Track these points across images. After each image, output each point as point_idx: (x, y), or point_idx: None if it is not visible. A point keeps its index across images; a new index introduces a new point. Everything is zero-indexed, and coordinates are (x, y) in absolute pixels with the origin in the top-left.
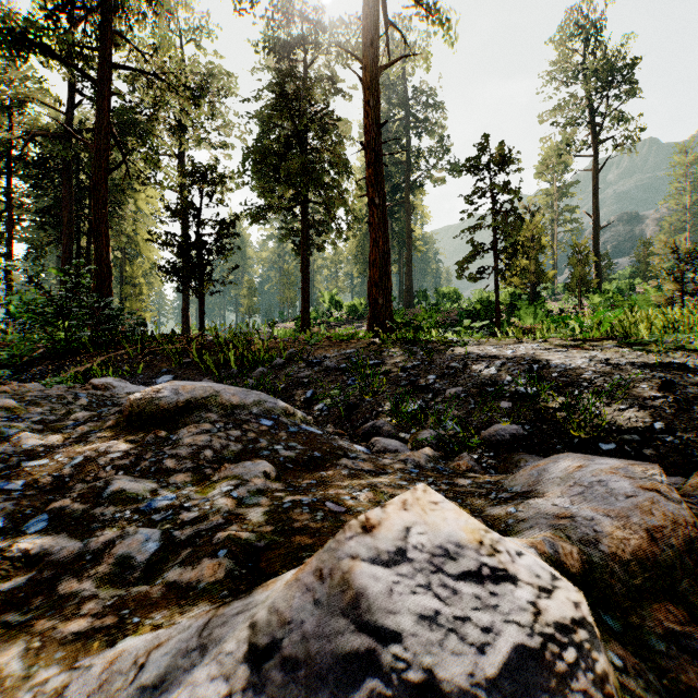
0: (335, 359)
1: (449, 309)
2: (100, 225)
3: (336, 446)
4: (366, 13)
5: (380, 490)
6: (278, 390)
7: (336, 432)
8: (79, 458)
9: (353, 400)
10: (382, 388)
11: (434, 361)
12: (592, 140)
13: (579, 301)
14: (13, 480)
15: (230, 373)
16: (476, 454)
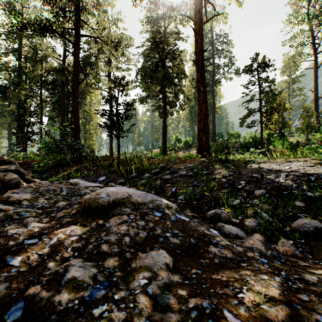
0: (184, 169)
1: (234, 141)
2: (75, 107)
3: (201, 233)
4: None
5: (255, 289)
6: (157, 186)
7: (193, 215)
8: (54, 239)
9: (198, 194)
10: (214, 188)
11: (241, 172)
12: (314, 51)
13: (306, 136)
14: (16, 256)
15: (132, 176)
16: (290, 239)
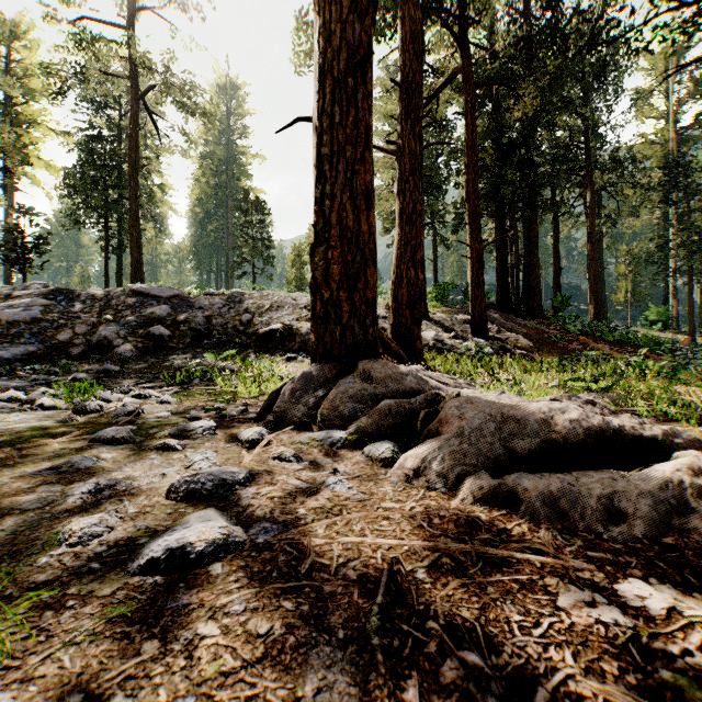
0: None
1: None
2: None
3: None
4: (130, 139)
5: None
6: None
7: None
8: None
9: None
10: None
11: None
12: None
13: None
14: None
15: None
16: None
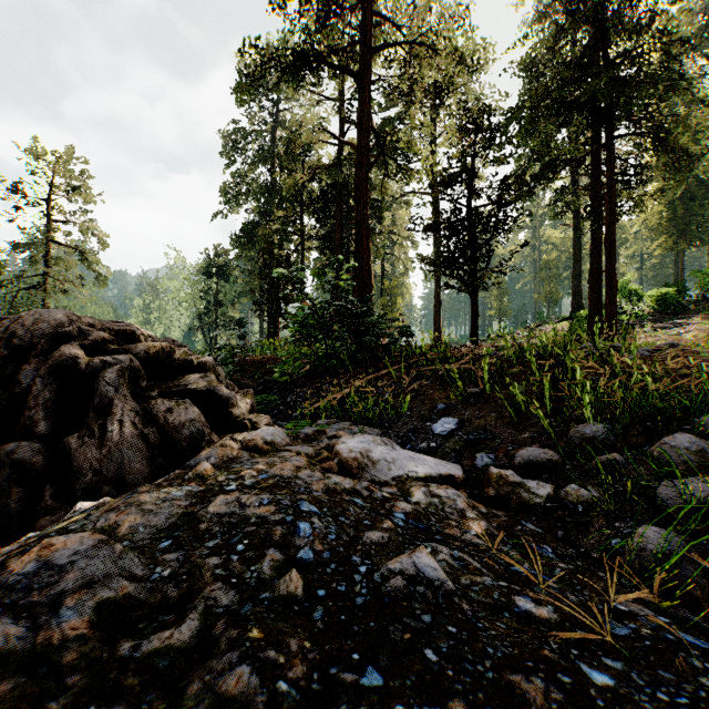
0: None
1: None
2: (362, 228)
3: None
4: None
5: None
6: None
7: None
8: None
9: None
10: None
11: None
12: None
13: None
14: None
15: (586, 436)
16: None
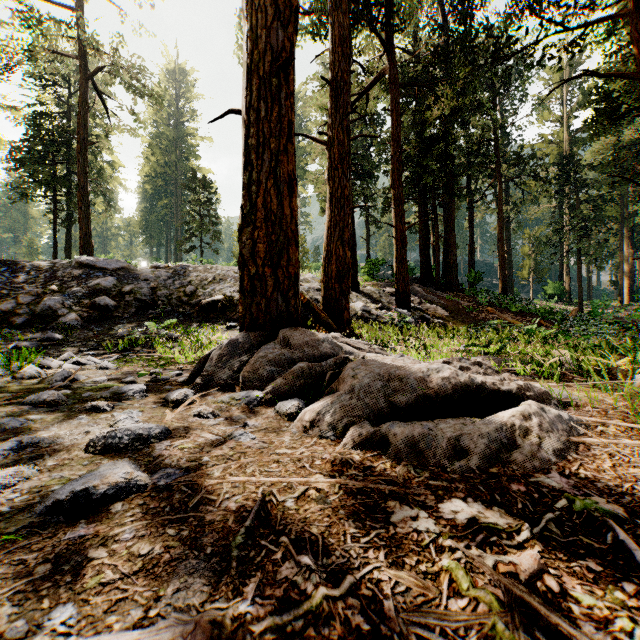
0: None
1: None
2: None
3: None
4: (79, 116)
5: None
6: None
7: None
8: None
9: None
10: None
11: None
12: None
13: None
14: None
15: None
16: None
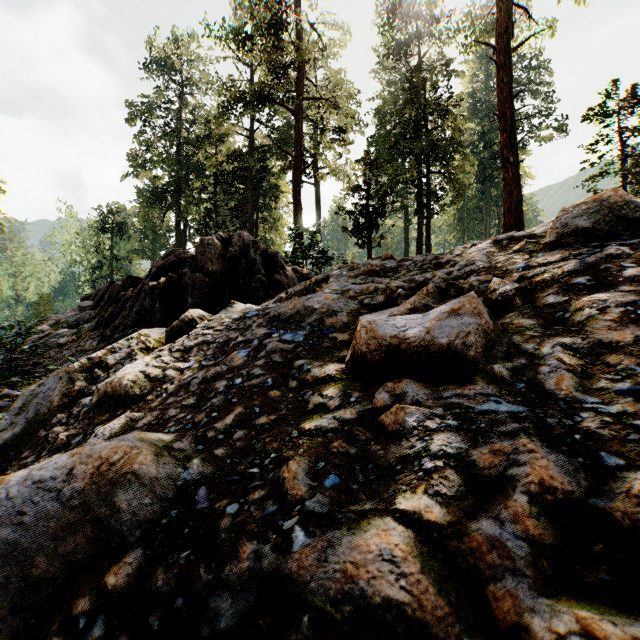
0: None
1: None
2: (298, 207)
3: None
4: (500, 7)
5: None
6: None
7: None
8: None
9: None
10: None
11: None
12: None
13: None
14: None
15: None
16: None
